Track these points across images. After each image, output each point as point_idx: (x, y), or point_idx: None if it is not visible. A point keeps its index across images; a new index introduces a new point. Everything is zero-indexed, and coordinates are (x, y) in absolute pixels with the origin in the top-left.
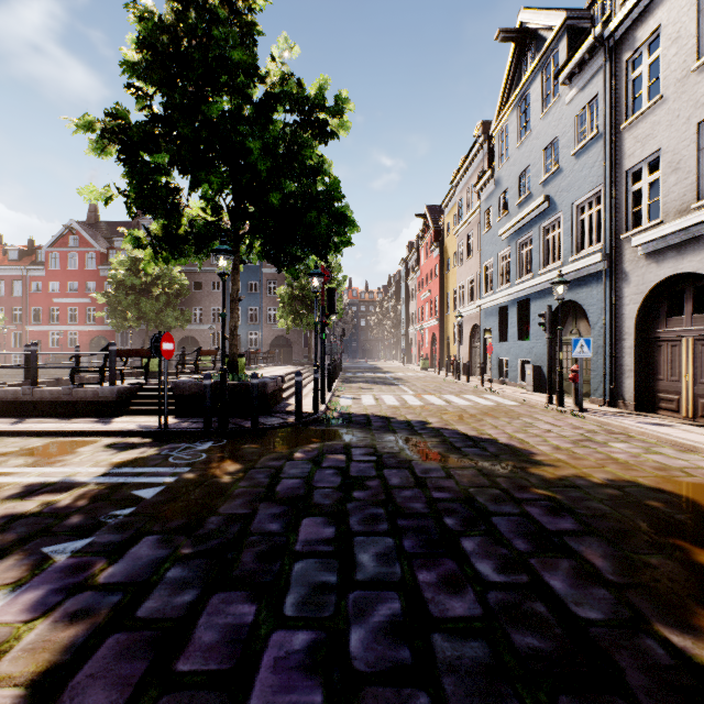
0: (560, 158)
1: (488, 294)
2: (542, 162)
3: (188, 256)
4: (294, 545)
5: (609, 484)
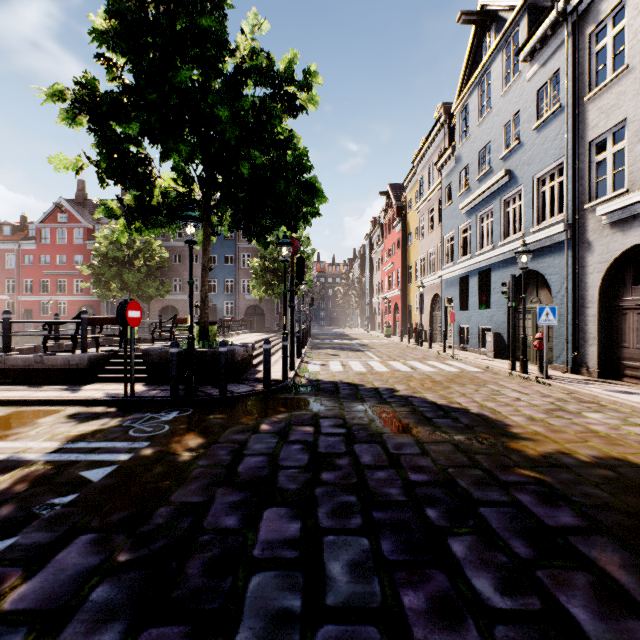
0: (521, 133)
1: (449, 265)
2: (503, 137)
3: (161, 227)
4: (251, 548)
5: (599, 463)
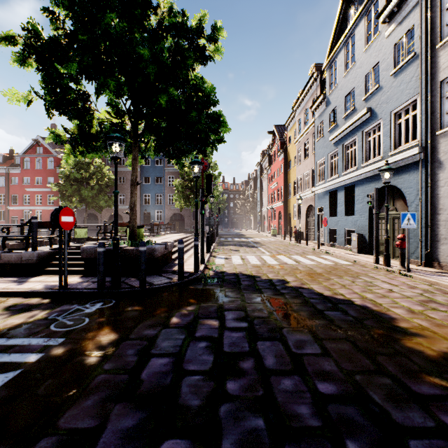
0: (380, 79)
1: (321, 183)
2: (365, 84)
3: (100, 151)
4: None
5: None
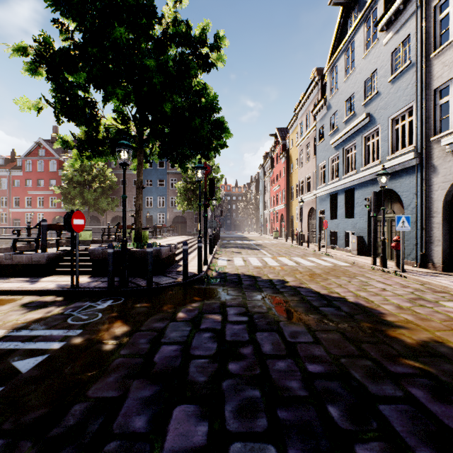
0: (378, 85)
1: (322, 186)
2: (364, 89)
3: (106, 156)
4: None
5: None
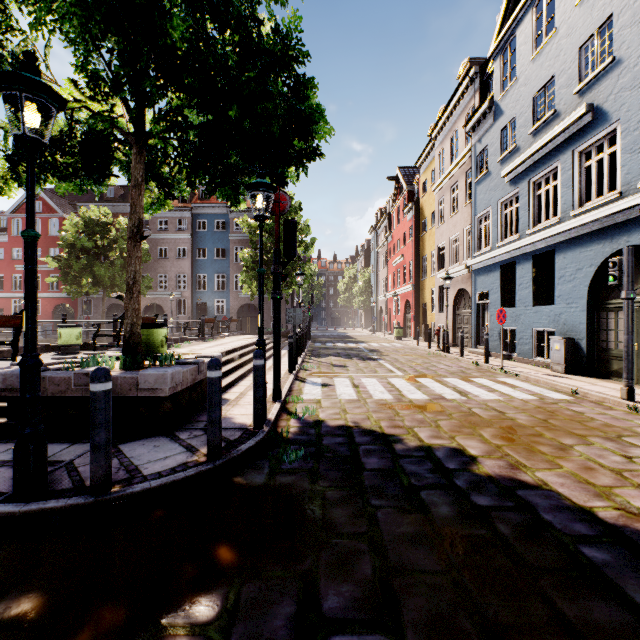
0: (616, 46)
1: (484, 251)
2: (578, 63)
3: (75, 176)
4: None
5: None
